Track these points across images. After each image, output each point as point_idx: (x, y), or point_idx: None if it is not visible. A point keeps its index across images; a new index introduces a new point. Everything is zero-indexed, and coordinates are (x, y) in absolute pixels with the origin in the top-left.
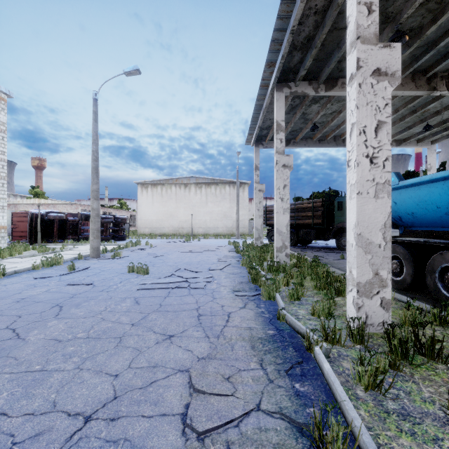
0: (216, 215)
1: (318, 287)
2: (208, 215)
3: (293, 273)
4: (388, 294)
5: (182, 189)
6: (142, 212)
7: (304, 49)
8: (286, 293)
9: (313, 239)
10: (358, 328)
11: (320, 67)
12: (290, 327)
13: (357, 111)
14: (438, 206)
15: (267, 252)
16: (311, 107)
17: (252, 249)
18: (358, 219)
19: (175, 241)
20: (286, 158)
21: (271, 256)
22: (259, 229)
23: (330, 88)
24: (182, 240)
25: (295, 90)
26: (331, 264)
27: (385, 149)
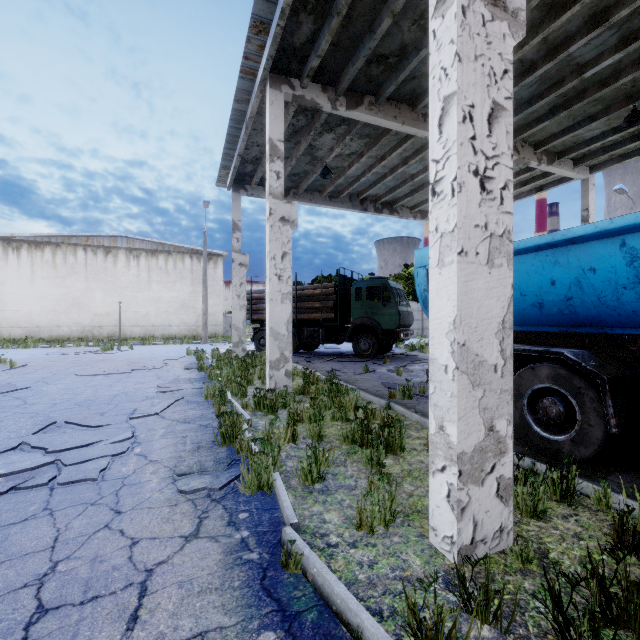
0: (167, 304)
1: (349, 439)
2: (151, 305)
3: (302, 411)
4: (508, 467)
5: (100, 257)
6: (5, 295)
7: (318, 14)
8: (294, 462)
9: (322, 342)
10: (487, 585)
11: (342, 64)
12: (318, 596)
13: (459, 68)
14: (522, 293)
15: (254, 368)
16: (322, 137)
17: (228, 362)
18: (462, 312)
19: (78, 352)
20: (287, 207)
21: (261, 374)
22: (241, 327)
23: (353, 106)
24: (95, 349)
25: (300, 94)
26: (354, 383)
27: (504, 165)
